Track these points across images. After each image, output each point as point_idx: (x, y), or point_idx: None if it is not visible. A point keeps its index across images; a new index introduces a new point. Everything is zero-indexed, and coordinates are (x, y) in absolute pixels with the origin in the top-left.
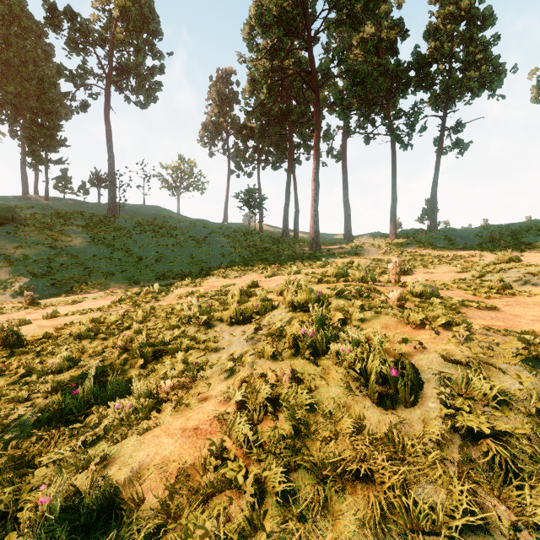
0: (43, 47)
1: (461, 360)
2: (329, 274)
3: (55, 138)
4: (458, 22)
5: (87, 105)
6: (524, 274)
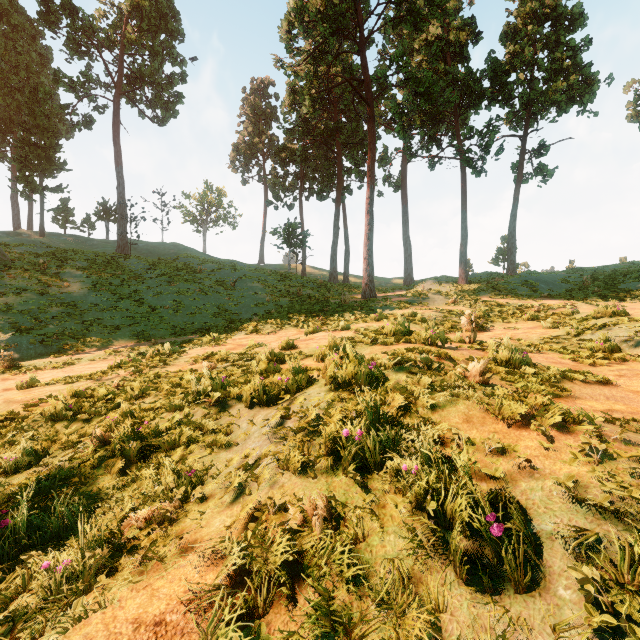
0: (38, 50)
1: (607, 504)
2: (386, 332)
3: (52, 161)
4: (542, 22)
5: (91, 121)
6: (635, 332)
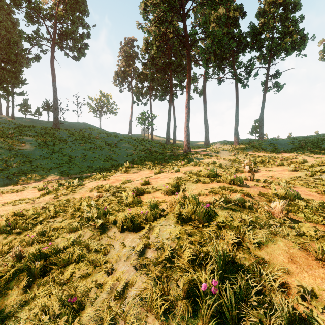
0: (11, 20)
1: None
2: (202, 174)
3: (18, 79)
4: (278, 7)
5: (39, 57)
6: None
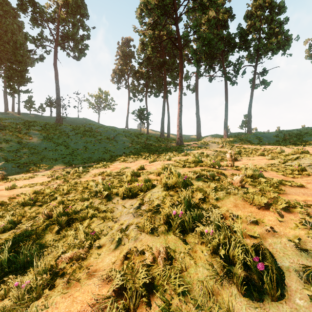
0: (17, 23)
1: None
2: (189, 161)
3: (24, 77)
4: (264, 10)
5: (43, 58)
6: None
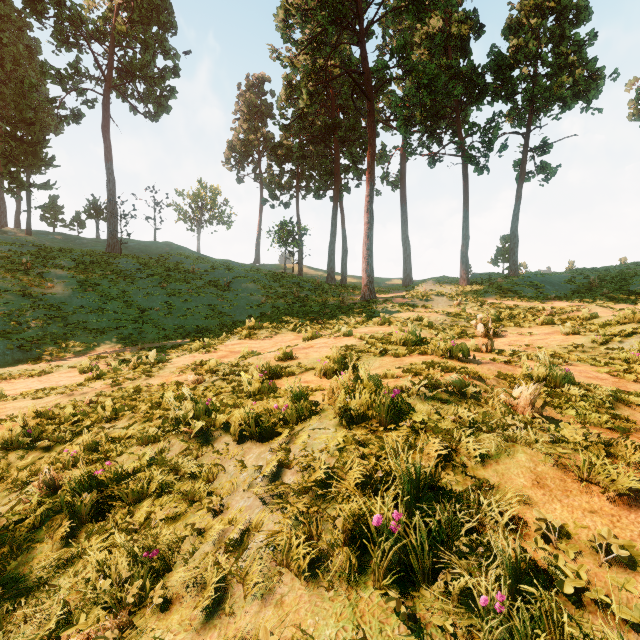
0: (26, 42)
1: None
2: (394, 340)
3: (39, 156)
4: (546, 16)
5: (80, 115)
6: None
